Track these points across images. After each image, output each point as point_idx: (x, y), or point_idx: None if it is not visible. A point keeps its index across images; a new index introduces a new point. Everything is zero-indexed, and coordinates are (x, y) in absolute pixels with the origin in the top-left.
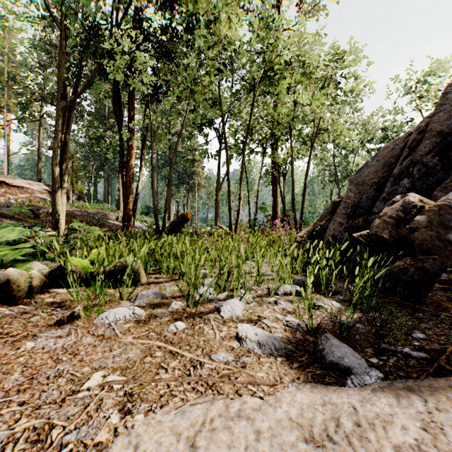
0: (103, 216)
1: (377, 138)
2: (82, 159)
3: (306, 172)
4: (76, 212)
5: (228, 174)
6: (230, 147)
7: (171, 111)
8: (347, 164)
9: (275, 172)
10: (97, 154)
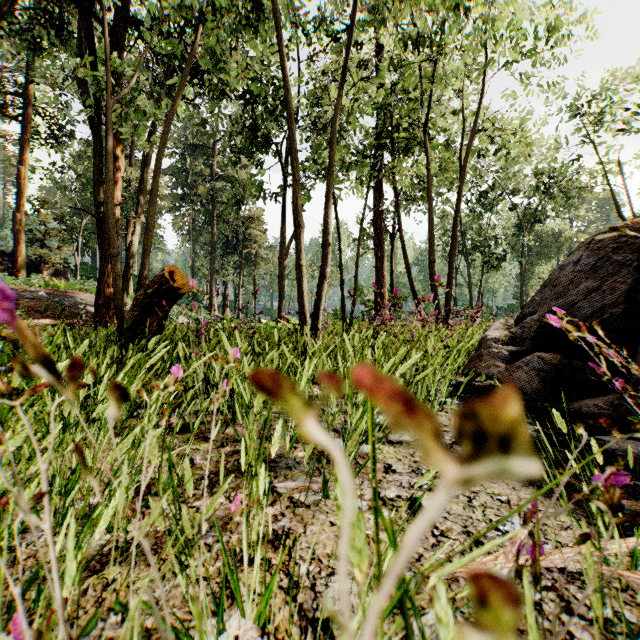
0: (82, 301)
1: (523, 189)
2: (70, 213)
3: (456, 207)
4: (26, 294)
5: (296, 176)
6: (304, 165)
7: (169, 58)
8: (480, 226)
9: (380, 228)
10: (85, 200)
